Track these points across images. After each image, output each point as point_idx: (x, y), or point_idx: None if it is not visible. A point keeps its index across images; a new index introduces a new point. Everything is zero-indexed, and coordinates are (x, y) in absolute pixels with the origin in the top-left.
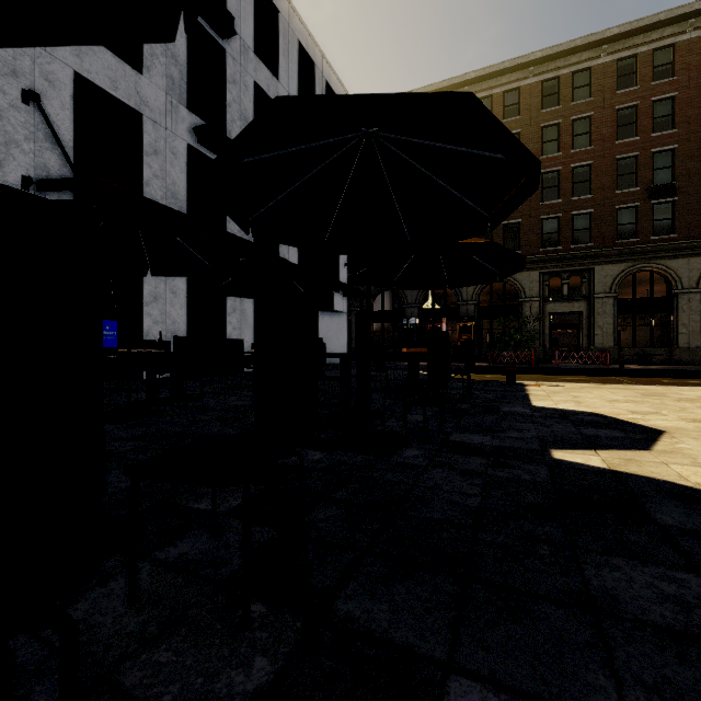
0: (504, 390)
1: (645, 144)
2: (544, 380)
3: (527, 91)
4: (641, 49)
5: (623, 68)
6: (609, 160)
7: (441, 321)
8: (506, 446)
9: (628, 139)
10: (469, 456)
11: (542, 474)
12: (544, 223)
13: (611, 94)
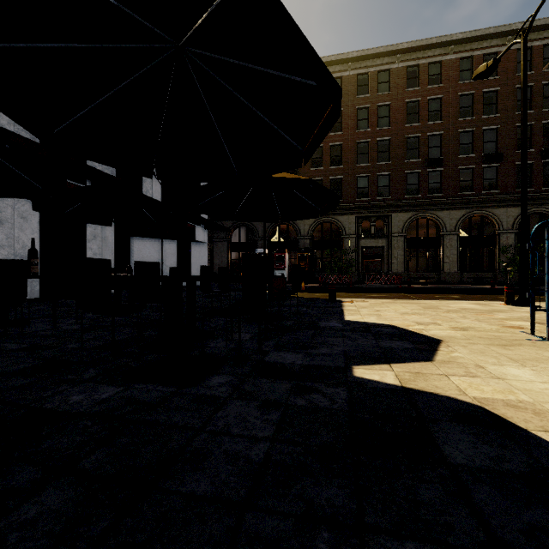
0: (326, 306)
1: (424, 128)
2: (357, 297)
3: (347, 80)
4: (421, 61)
5: (410, 73)
6: (401, 138)
7: (285, 251)
8: (314, 364)
9: (413, 124)
10: (276, 380)
11: (341, 399)
12: (359, 180)
13: (403, 91)
